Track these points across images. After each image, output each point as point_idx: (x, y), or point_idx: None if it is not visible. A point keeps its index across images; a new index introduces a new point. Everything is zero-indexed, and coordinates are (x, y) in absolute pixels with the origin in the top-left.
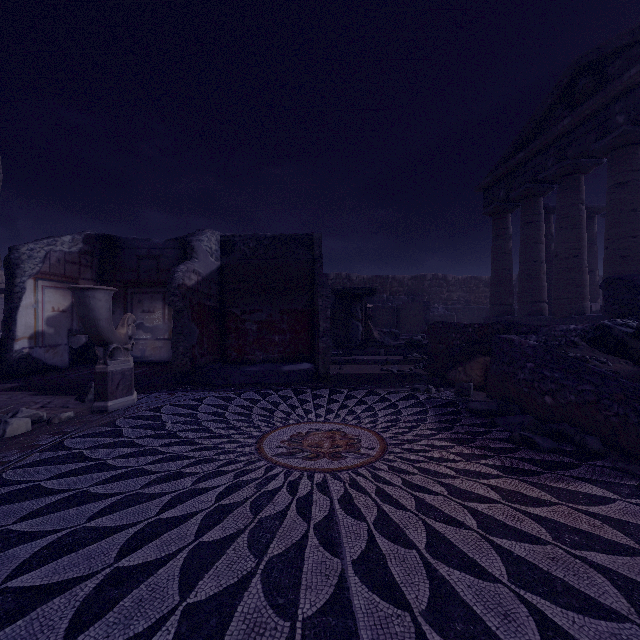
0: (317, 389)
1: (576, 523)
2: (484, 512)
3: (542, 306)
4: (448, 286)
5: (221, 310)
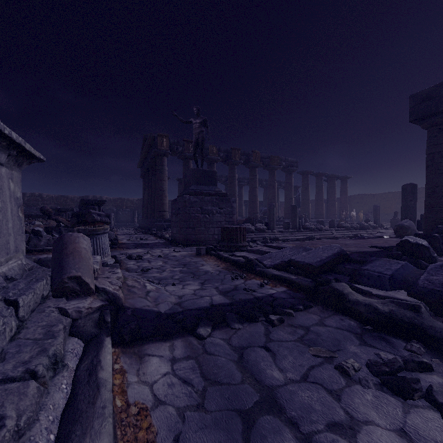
0: None
1: None
2: None
3: None
4: None
5: None
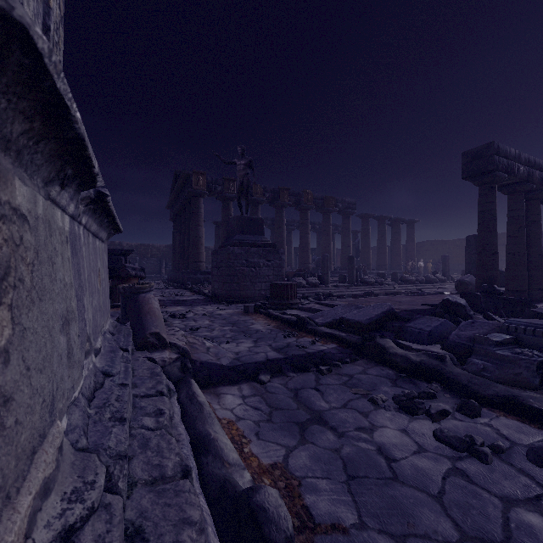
0: None
1: None
2: None
3: None
4: None
5: None
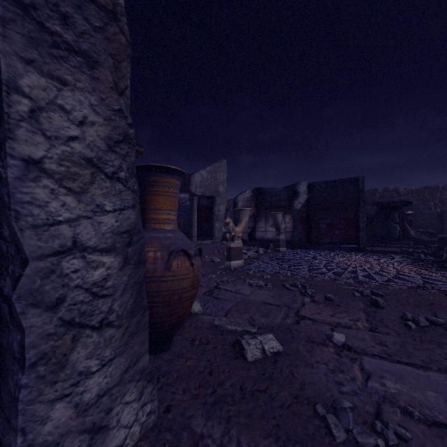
0: (358, 252)
1: (428, 274)
2: (400, 270)
3: None
4: None
5: (308, 218)
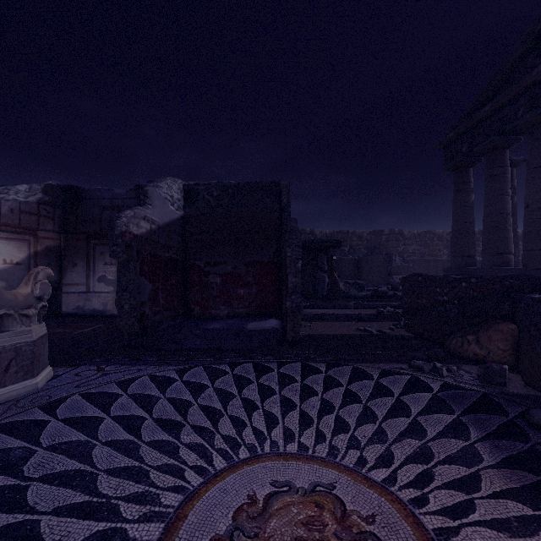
0: (285, 363)
1: None
2: None
3: (509, 258)
4: (404, 240)
5: (184, 262)
